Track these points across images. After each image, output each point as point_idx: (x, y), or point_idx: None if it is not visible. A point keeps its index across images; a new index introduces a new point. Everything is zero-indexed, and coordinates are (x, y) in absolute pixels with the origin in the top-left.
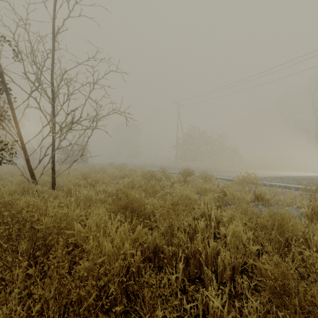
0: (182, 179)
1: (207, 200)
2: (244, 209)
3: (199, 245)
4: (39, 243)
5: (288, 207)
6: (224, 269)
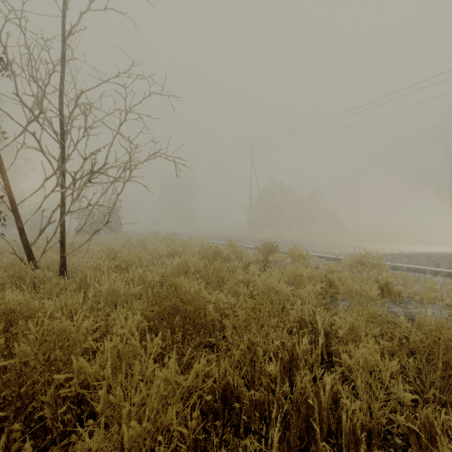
0: (261, 258)
1: (306, 295)
2: (371, 314)
3: (306, 390)
4: (7, 392)
5: (432, 306)
6: (353, 435)
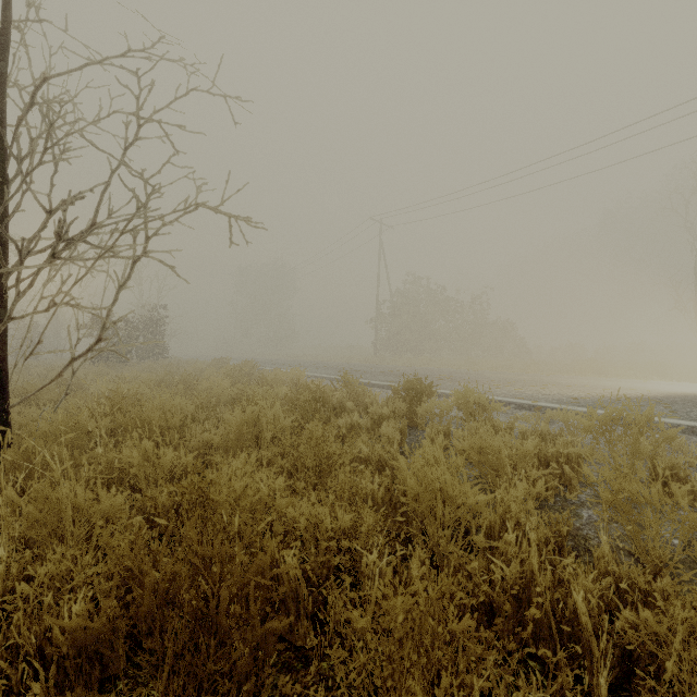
0: (401, 408)
1: (517, 507)
2: None
3: None
4: None
5: None
6: None
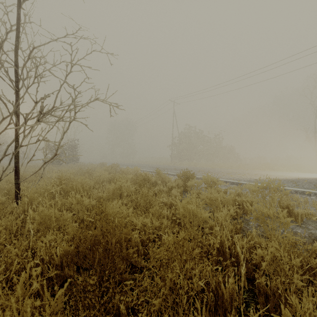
0: (181, 183)
1: (222, 219)
2: (291, 243)
3: None
4: None
5: None
6: None
